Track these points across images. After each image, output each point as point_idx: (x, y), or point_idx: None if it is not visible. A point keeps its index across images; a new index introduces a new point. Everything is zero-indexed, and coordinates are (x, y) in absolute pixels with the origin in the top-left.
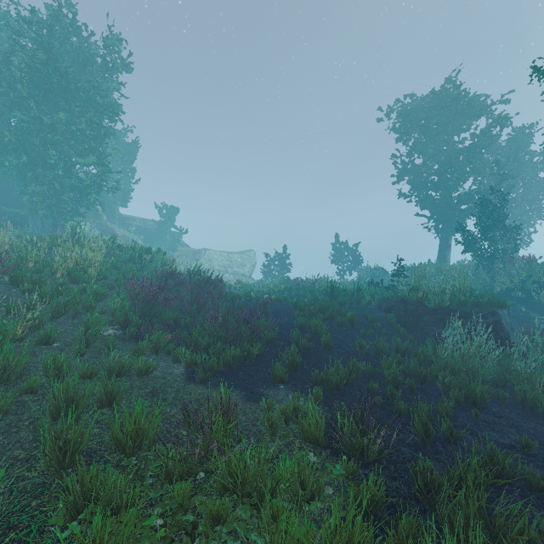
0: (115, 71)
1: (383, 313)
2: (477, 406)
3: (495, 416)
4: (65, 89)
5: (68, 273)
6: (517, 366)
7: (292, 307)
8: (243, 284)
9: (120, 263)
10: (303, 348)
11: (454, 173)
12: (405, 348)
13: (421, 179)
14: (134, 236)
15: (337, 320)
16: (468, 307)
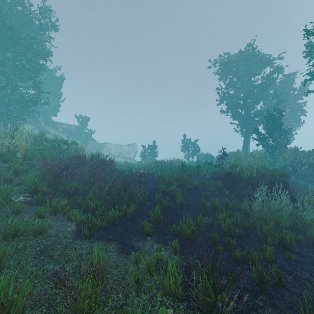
0: (46, 29)
1: (214, 181)
2: (286, 248)
3: (300, 256)
4: (12, 38)
5: (0, 155)
6: (302, 216)
7: (158, 178)
8: (128, 163)
9: (45, 150)
10: (165, 207)
11: (252, 99)
12: (232, 205)
13: (233, 102)
14: (61, 134)
15: (187, 186)
16: (267, 177)
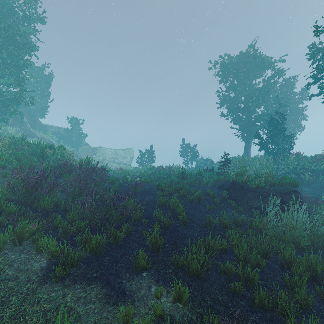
0: (31, 21)
1: (217, 190)
2: (317, 281)
3: None
4: None
5: None
6: (321, 232)
7: (156, 187)
8: (123, 170)
9: (25, 156)
10: (164, 225)
11: (253, 102)
12: (242, 220)
13: (234, 106)
14: (50, 138)
15: (189, 198)
16: (276, 186)
